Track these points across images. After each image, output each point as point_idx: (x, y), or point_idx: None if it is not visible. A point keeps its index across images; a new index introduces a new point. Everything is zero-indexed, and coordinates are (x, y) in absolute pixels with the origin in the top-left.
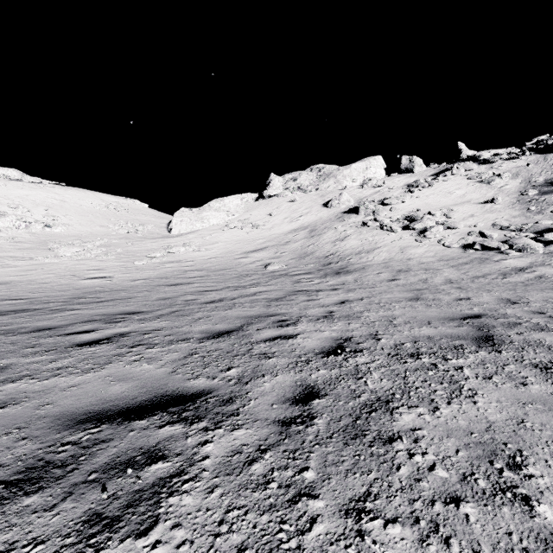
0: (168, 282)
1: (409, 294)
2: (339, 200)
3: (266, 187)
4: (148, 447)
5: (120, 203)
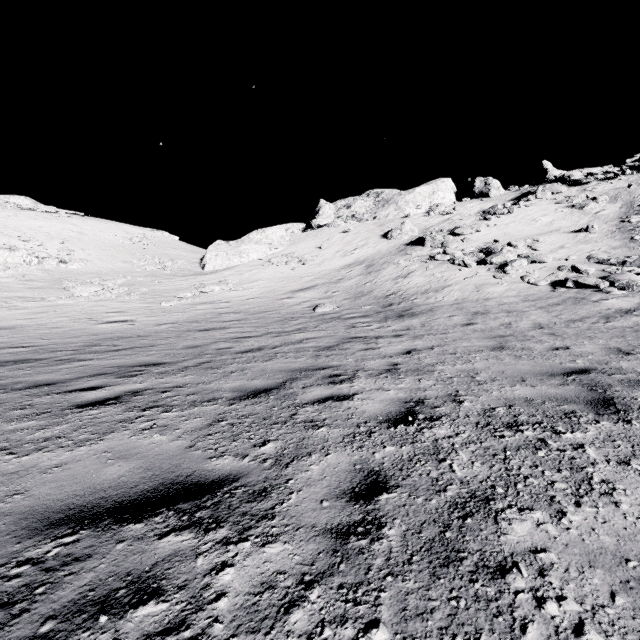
0: (199, 326)
1: (490, 341)
2: (400, 230)
3: (315, 216)
4: (138, 571)
5: (146, 235)
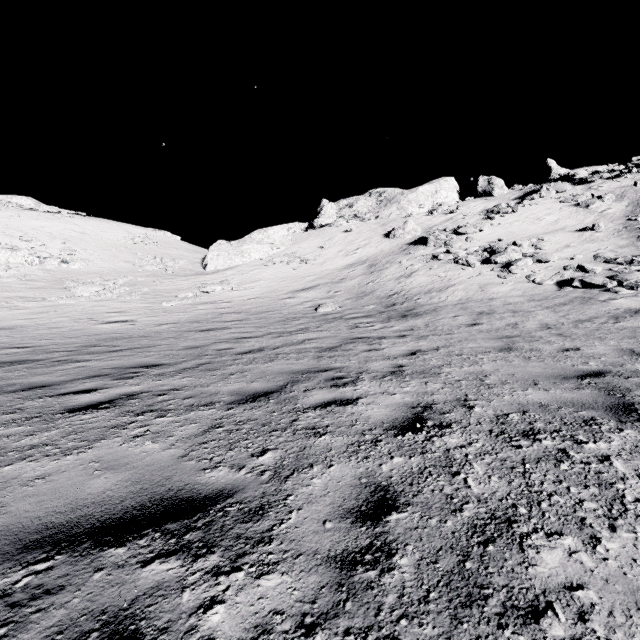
0: (200, 326)
1: (497, 342)
2: (403, 230)
3: (317, 216)
4: (115, 609)
5: (148, 235)
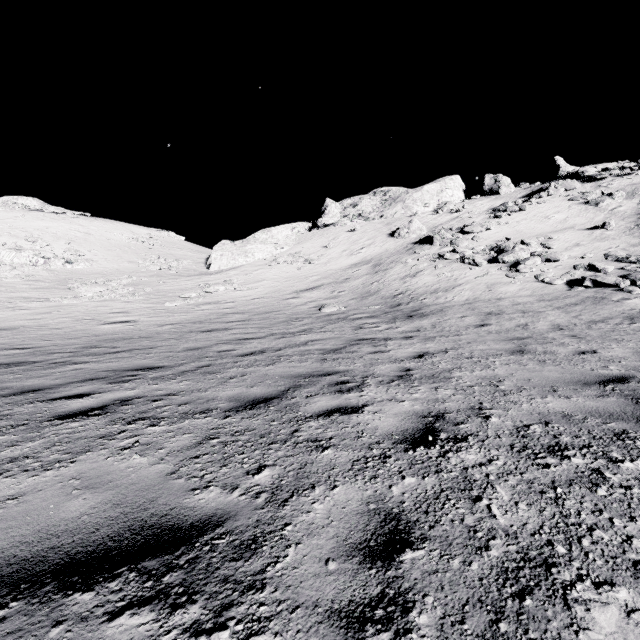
0: (202, 327)
1: (508, 344)
2: (408, 229)
3: (321, 215)
4: None
5: (153, 235)
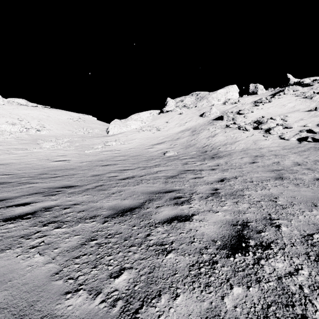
0: (102, 163)
1: (271, 173)
2: (210, 112)
3: (165, 106)
4: None
5: (80, 117)
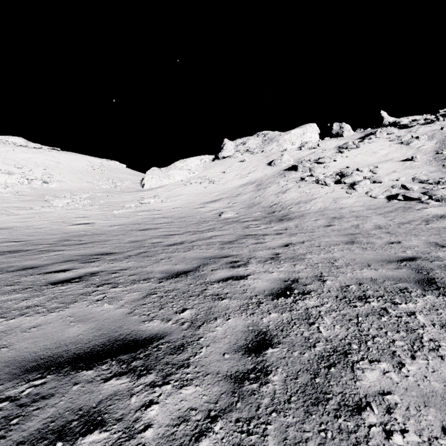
0: (140, 227)
1: (344, 238)
2: (280, 160)
3: (221, 150)
4: (88, 407)
5: (103, 164)
